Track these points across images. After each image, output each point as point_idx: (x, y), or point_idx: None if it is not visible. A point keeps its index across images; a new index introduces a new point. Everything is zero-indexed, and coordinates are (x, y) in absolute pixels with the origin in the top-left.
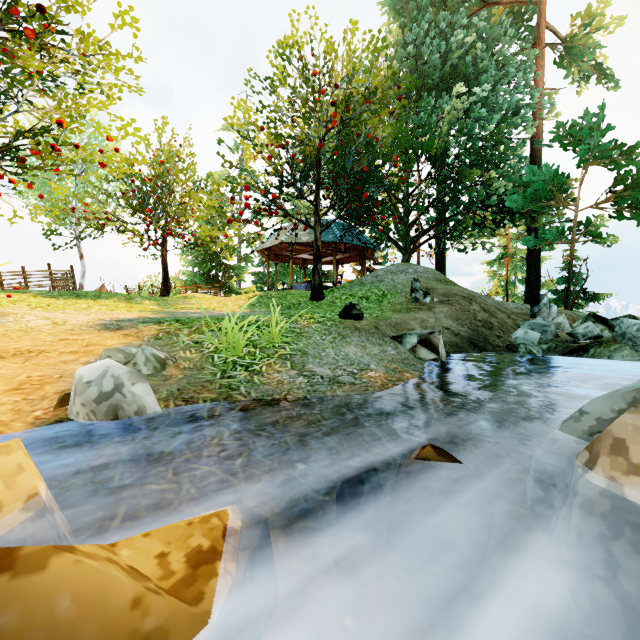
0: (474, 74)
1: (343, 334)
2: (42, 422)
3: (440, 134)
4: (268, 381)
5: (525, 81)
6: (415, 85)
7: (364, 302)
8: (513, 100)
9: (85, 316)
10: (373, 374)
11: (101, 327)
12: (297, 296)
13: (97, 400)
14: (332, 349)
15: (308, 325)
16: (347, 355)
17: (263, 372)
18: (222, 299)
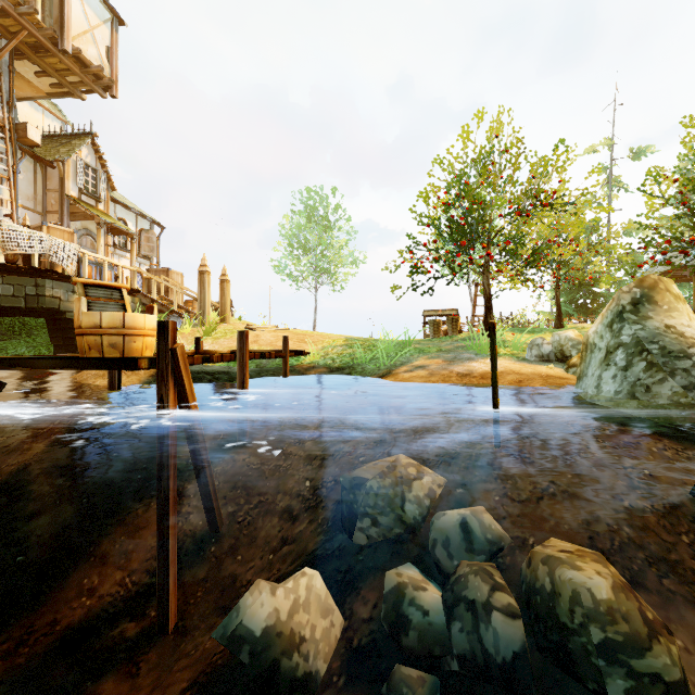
0: None
1: None
2: None
3: None
4: None
5: None
6: None
7: None
8: None
9: None
10: None
11: None
12: None
13: None
14: None
15: None
16: None
17: None
18: None
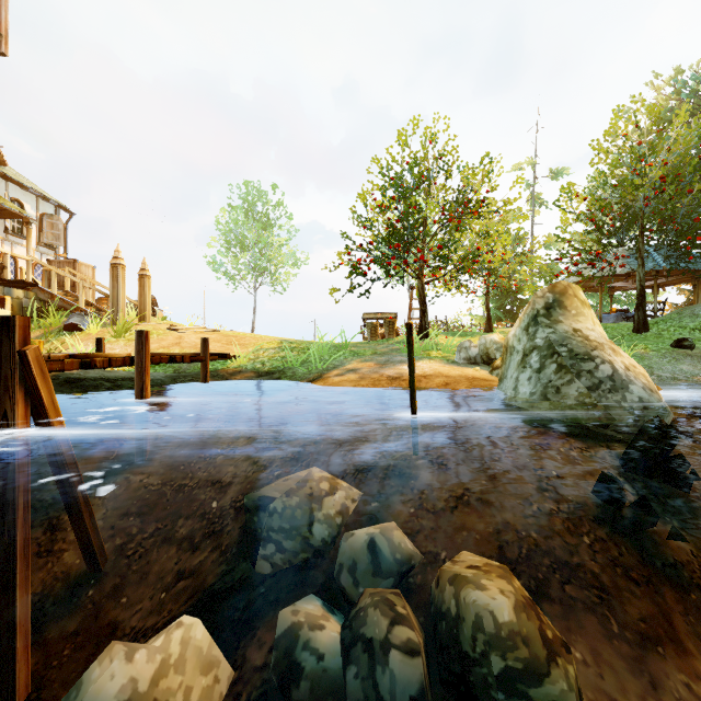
0: None
1: (676, 358)
2: None
3: None
4: None
5: None
6: None
7: (696, 333)
8: None
9: None
10: None
11: None
12: (617, 329)
13: None
14: (669, 366)
15: (646, 352)
16: (681, 369)
17: None
18: None
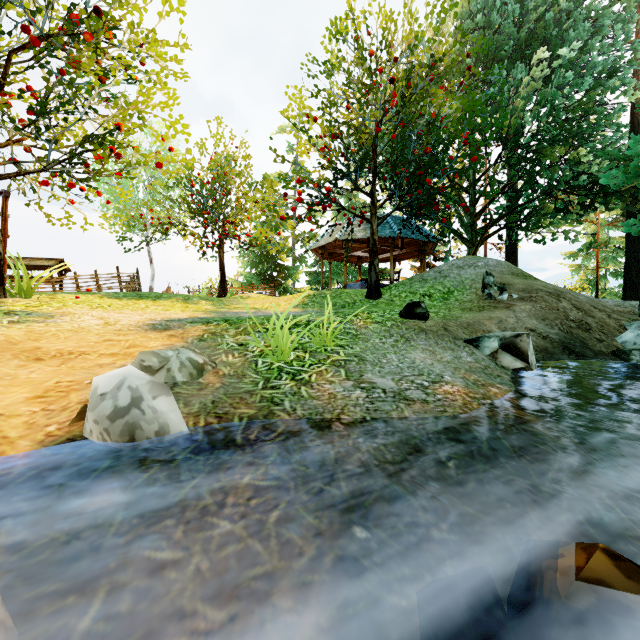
0: (556, 37)
1: (406, 336)
2: (52, 440)
3: (513, 110)
4: (318, 394)
5: (625, 34)
6: (483, 59)
7: (426, 300)
8: (609, 59)
9: (138, 316)
10: (449, 388)
11: (149, 327)
12: (352, 294)
13: (111, 417)
14: (394, 354)
15: (365, 326)
16: (413, 362)
17: (312, 382)
18: (275, 299)
